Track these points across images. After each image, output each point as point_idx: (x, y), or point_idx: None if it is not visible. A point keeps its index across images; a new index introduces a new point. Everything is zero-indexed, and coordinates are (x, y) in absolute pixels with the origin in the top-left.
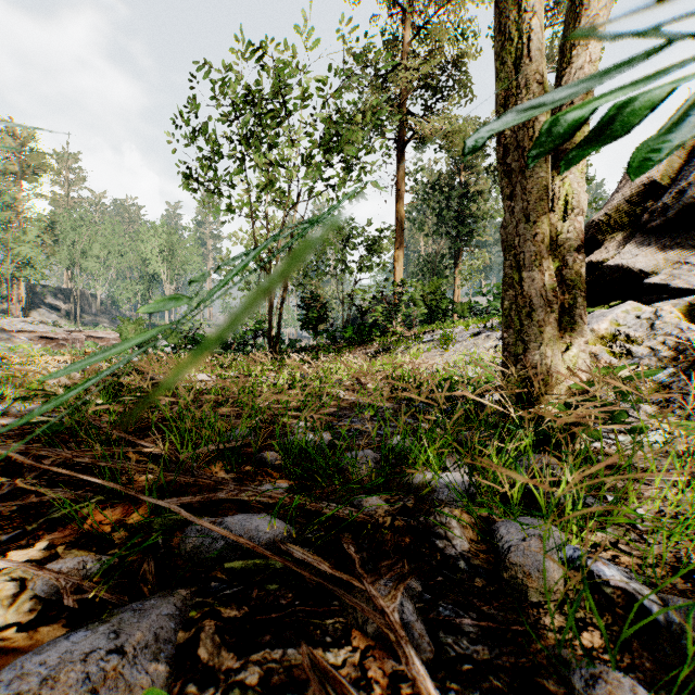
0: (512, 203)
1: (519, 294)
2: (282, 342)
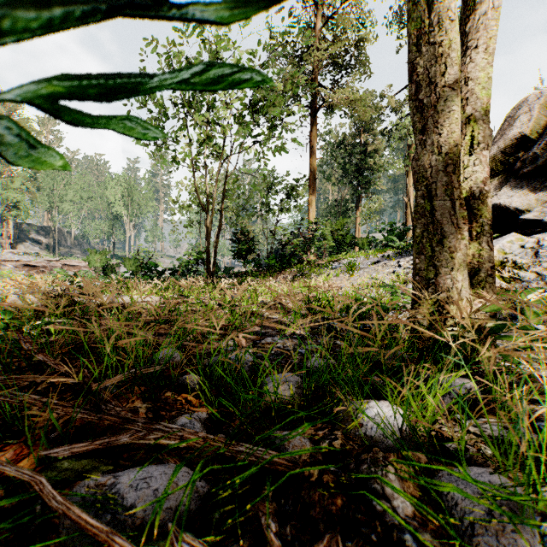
0: (424, 137)
1: (431, 222)
2: (219, 269)
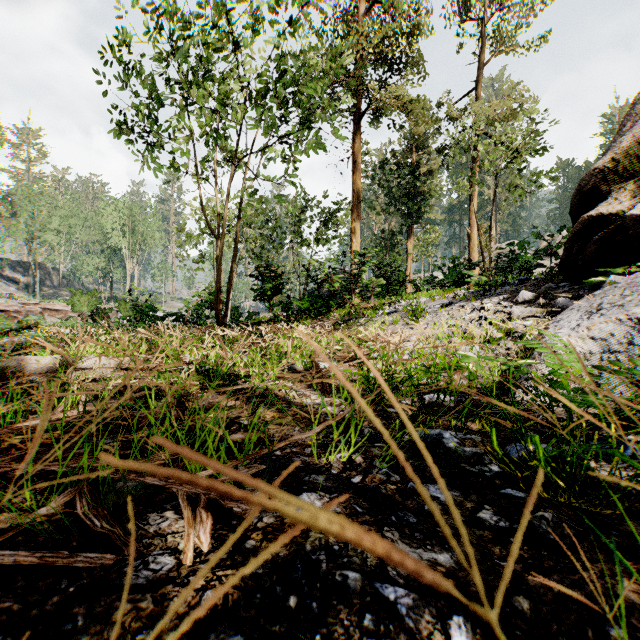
0: None
1: None
2: (240, 315)
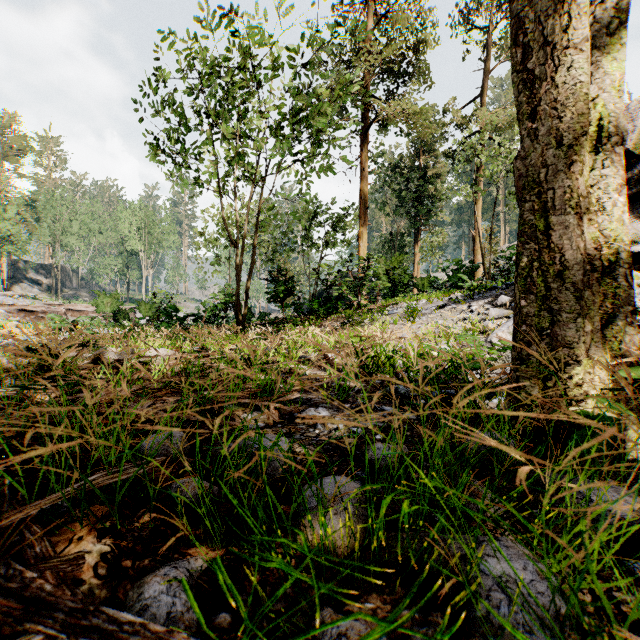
0: (534, 124)
1: (545, 247)
2: (252, 315)
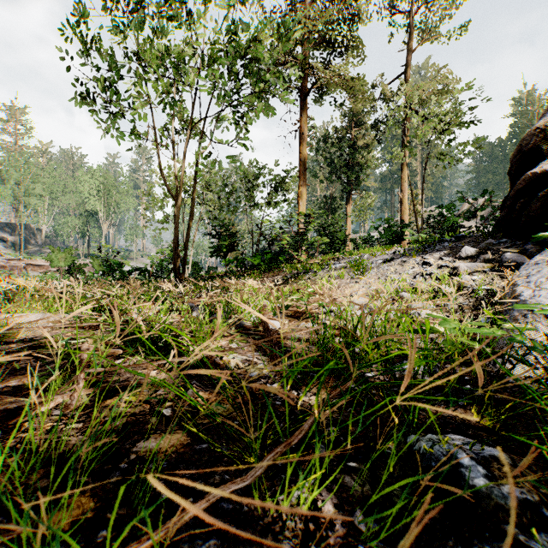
0: None
1: None
2: (201, 269)
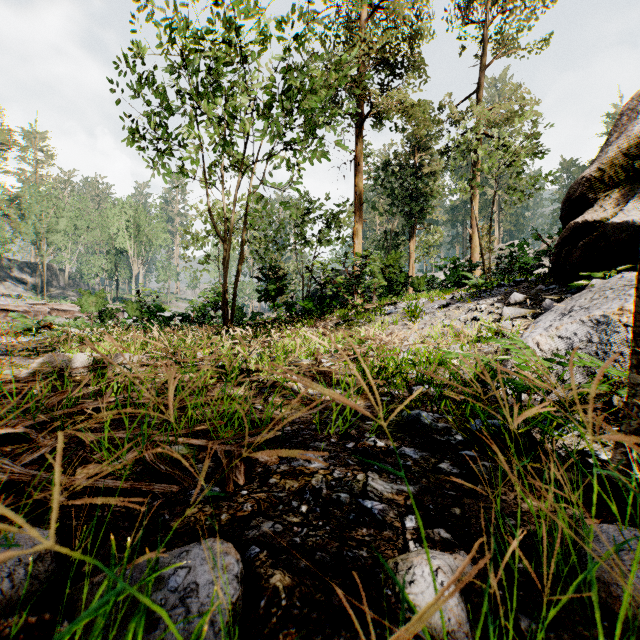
0: None
1: None
2: (244, 315)
